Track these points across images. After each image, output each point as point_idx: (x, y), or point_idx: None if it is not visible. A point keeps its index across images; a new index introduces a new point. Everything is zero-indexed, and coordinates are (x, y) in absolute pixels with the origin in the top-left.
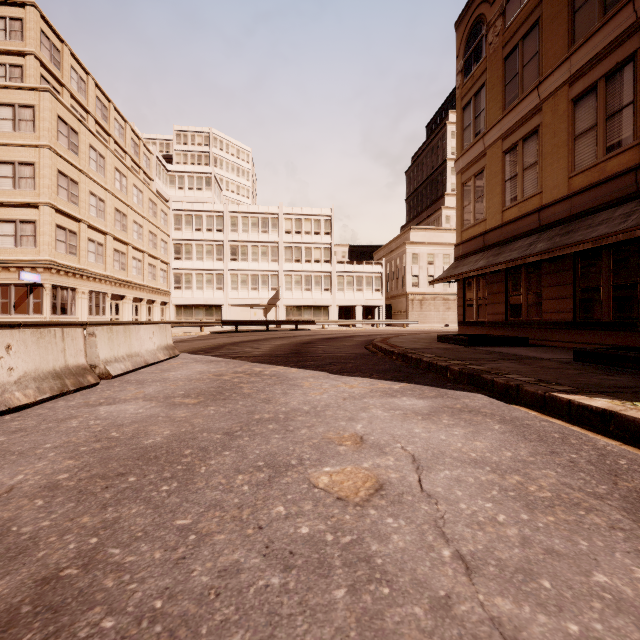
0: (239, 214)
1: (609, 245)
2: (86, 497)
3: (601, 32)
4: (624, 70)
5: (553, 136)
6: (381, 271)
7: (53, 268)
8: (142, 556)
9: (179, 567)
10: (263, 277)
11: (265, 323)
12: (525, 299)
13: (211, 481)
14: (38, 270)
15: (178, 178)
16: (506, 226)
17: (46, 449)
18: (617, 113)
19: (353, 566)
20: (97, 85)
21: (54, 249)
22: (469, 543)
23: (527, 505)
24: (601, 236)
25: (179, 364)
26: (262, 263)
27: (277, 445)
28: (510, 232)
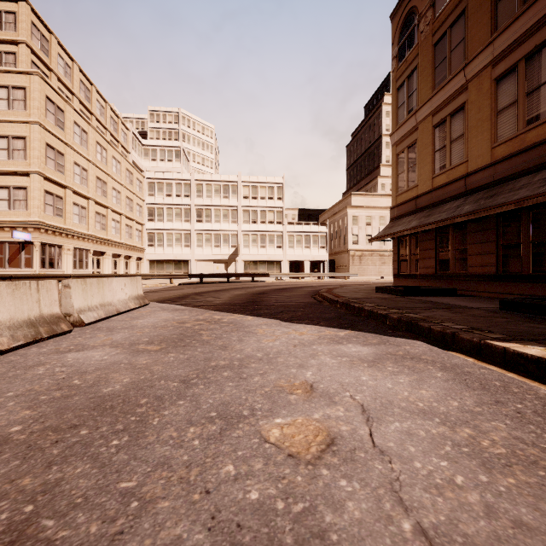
0: (204, 182)
1: (528, 207)
2: (33, 453)
3: (521, 19)
4: (542, 52)
5: (478, 111)
6: (326, 231)
7: (42, 228)
8: (76, 530)
9: (114, 545)
10: (224, 236)
11: (226, 276)
12: (453, 255)
13: (162, 434)
14: (29, 230)
15: (151, 151)
16: (436, 191)
17: (7, 398)
18: (536, 90)
19: (306, 544)
20: (81, 70)
21: (43, 211)
22: (430, 513)
23: (483, 464)
24: (523, 198)
25: (148, 312)
26: (223, 224)
27: (230, 394)
28: (439, 196)
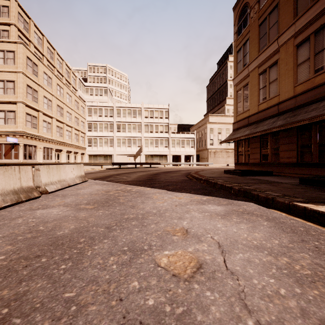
0: (121, 108)
1: (316, 122)
2: (11, 274)
3: (312, 9)
4: (324, 28)
5: (285, 65)
6: (194, 137)
7: (24, 135)
8: None
9: None
10: (133, 140)
11: (134, 164)
12: (270, 151)
13: (93, 261)
14: (16, 136)
15: (90, 89)
16: (260, 113)
17: None
18: (321, 51)
19: None
20: (48, 41)
21: (25, 125)
22: (265, 314)
23: (297, 281)
24: (313, 117)
25: (87, 185)
26: (133, 133)
27: (136, 235)
28: (262, 116)
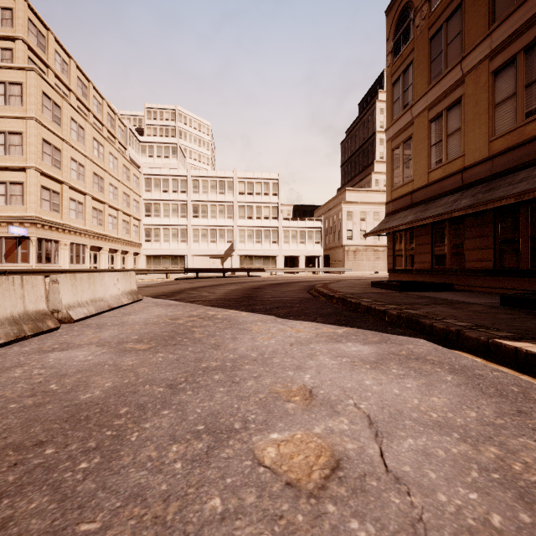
0: (200, 178)
1: (527, 201)
2: None
3: (520, 10)
4: None
5: (475, 105)
6: (321, 226)
7: (38, 223)
8: None
9: None
10: (220, 231)
11: (222, 270)
12: (449, 249)
13: (140, 454)
14: (25, 225)
15: (148, 148)
16: (432, 185)
17: None
18: (535, 82)
19: None
20: (78, 67)
21: (39, 207)
22: None
23: (521, 496)
24: (523, 192)
25: (140, 308)
26: (219, 219)
27: (221, 401)
28: (435, 191)
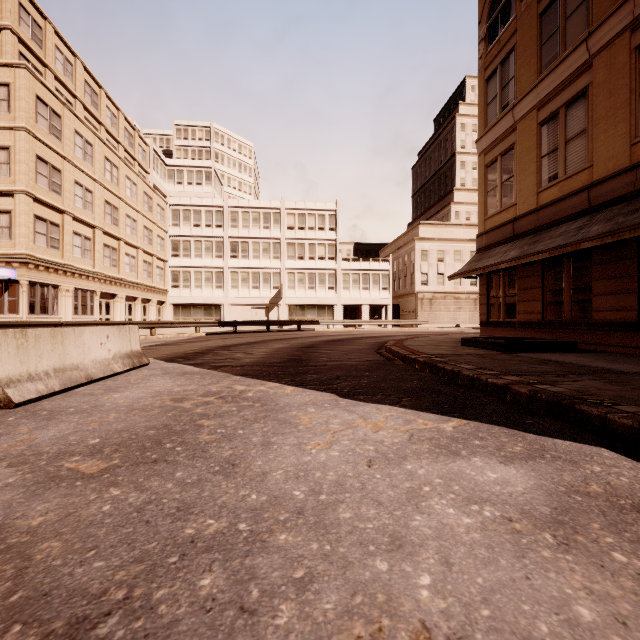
0: (239, 209)
1: None
2: None
3: None
4: None
5: (608, 96)
6: (388, 268)
7: (30, 263)
8: None
9: None
10: (264, 275)
11: (266, 323)
12: (568, 295)
13: None
14: (13, 265)
15: (177, 172)
16: (543, 210)
17: None
18: None
19: None
20: (86, 69)
21: (32, 242)
22: None
23: None
24: None
25: (139, 378)
26: (263, 260)
27: None
28: (548, 216)
